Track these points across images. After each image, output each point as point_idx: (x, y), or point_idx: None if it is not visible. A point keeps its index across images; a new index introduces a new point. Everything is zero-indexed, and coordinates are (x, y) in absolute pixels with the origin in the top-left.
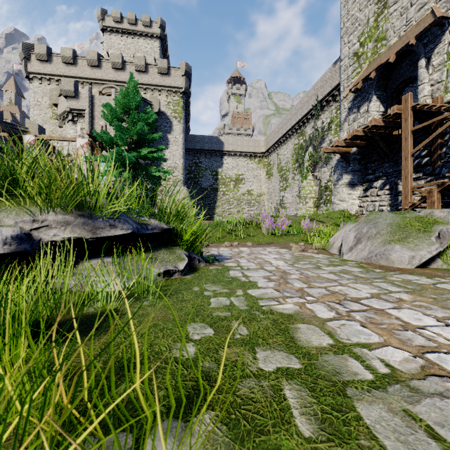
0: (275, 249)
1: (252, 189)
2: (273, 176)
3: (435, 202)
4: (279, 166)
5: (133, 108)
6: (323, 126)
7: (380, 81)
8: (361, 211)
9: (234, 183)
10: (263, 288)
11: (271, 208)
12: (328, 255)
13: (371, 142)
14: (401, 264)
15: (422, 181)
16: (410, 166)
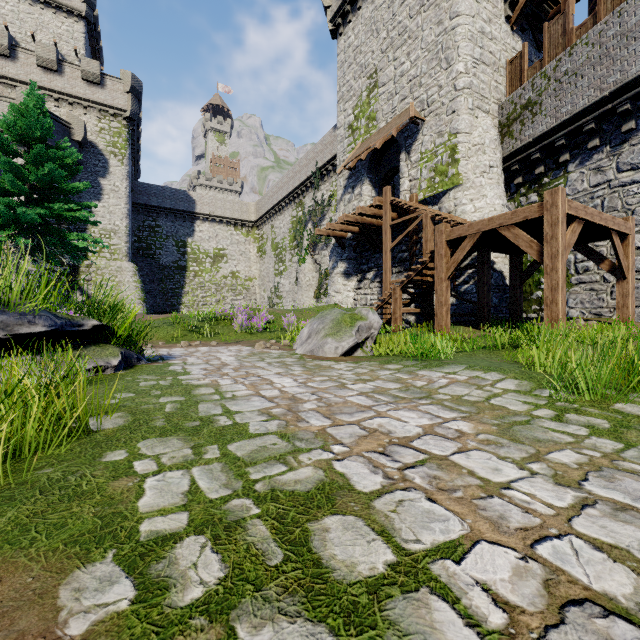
0: (239, 347)
1: (239, 270)
2: (266, 254)
3: (398, 299)
4: (274, 242)
5: (37, 138)
6: (323, 200)
7: (372, 163)
8: (356, 305)
9: (212, 260)
10: (193, 375)
11: (263, 297)
12: (286, 351)
13: (363, 229)
14: (330, 354)
15: (402, 276)
16: (389, 261)
